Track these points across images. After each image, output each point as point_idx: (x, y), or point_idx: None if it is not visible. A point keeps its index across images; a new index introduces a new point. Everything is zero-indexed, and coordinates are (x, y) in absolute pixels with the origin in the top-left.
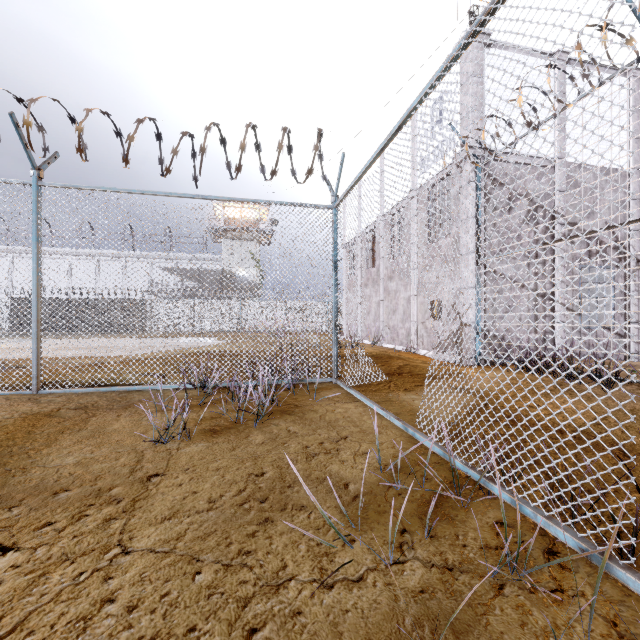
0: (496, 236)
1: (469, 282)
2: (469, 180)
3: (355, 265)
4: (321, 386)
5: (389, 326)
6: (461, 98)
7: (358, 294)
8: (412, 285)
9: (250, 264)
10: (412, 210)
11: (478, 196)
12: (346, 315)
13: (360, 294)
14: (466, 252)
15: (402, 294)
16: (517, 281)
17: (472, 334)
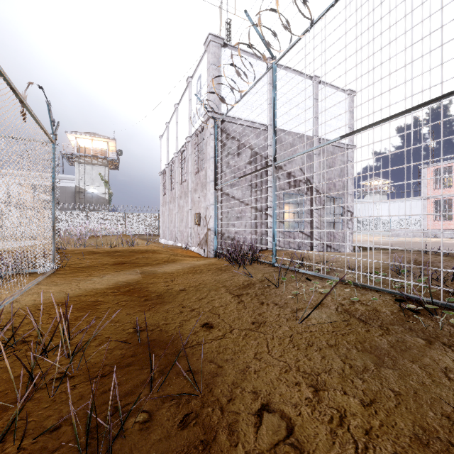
0: (229, 171)
1: (210, 201)
2: (210, 133)
3: (166, 187)
4: (36, 275)
5: (180, 231)
6: (207, 78)
7: (167, 208)
8: (189, 202)
9: (100, 184)
10: (189, 151)
11: (215, 144)
12: (162, 223)
13: (168, 208)
14: (209, 181)
15: (185, 208)
16: (243, 201)
17: (212, 235)
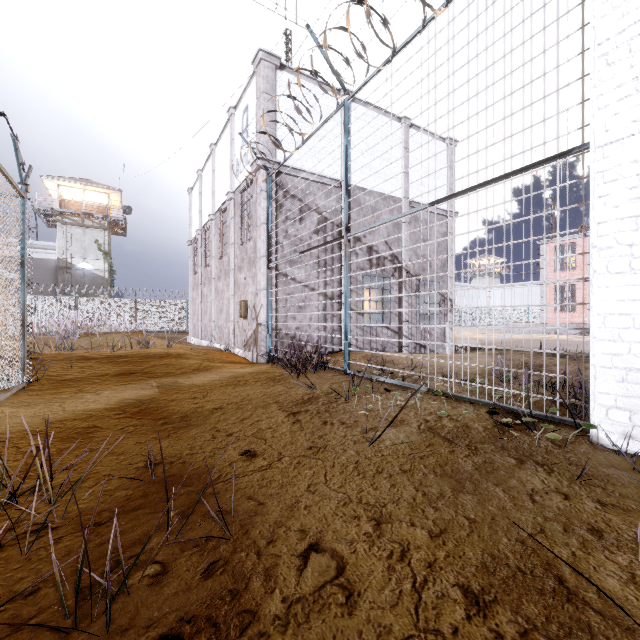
0: (288, 243)
1: (261, 284)
2: (261, 189)
3: (198, 263)
4: None
5: (218, 326)
6: (257, 111)
7: (199, 293)
8: (231, 285)
9: (96, 255)
10: (231, 212)
11: (269, 205)
12: (192, 315)
13: (200, 293)
14: (259, 256)
15: (226, 294)
16: (308, 285)
17: (263, 333)
